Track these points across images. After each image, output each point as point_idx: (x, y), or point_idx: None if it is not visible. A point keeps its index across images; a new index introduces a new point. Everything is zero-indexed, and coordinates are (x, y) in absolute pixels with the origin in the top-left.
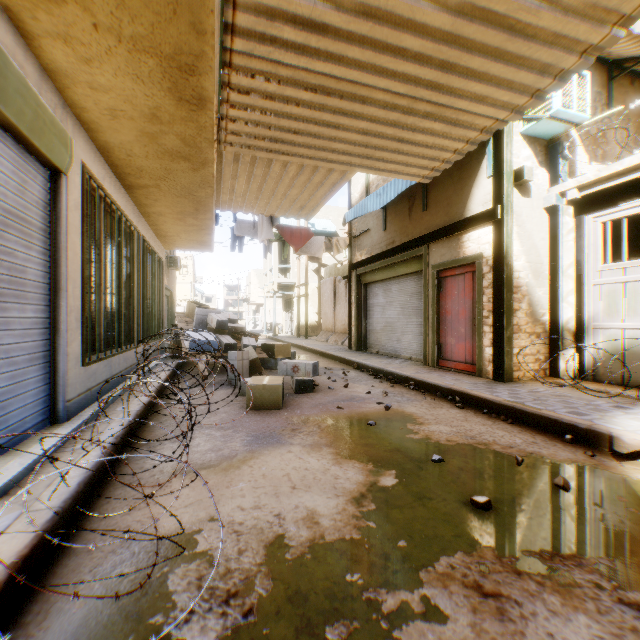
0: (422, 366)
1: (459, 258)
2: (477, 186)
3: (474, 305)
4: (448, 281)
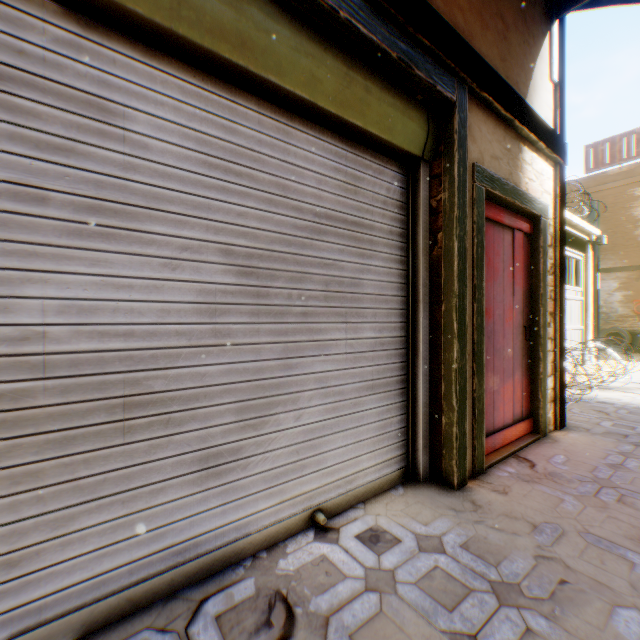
0: (488, 491)
1: (525, 192)
2: (540, 74)
3: (524, 300)
4: (489, 232)
